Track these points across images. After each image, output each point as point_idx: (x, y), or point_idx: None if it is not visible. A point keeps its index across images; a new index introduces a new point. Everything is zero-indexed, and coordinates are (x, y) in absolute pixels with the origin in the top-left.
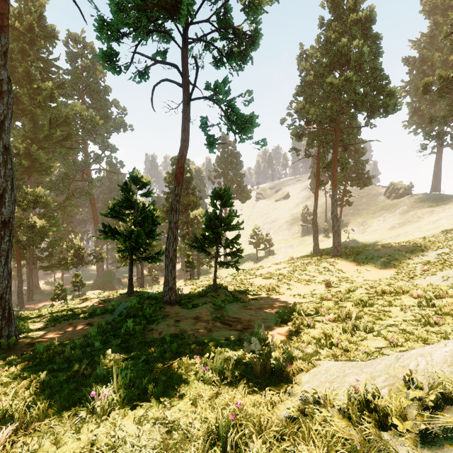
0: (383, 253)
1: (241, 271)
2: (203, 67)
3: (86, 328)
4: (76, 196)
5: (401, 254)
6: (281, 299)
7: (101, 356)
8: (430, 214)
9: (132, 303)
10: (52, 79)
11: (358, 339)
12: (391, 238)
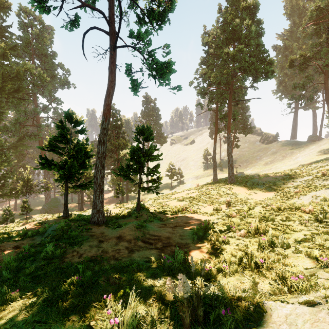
0: (265, 180)
1: (160, 196)
2: (128, 24)
3: (11, 251)
4: (27, 138)
5: (278, 181)
6: (193, 217)
7: None
8: (291, 154)
9: (60, 225)
10: (5, 42)
11: (279, 256)
12: (266, 171)
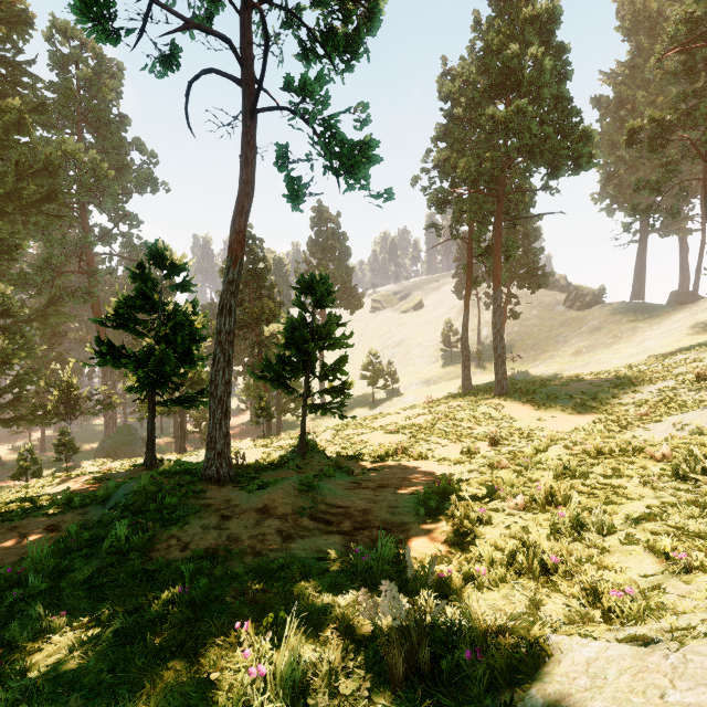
0: (574, 389)
1: (349, 422)
2: (282, 61)
3: (42, 536)
4: (67, 298)
5: (601, 390)
6: (418, 468)
7: (15, 623)
8: (632, 332)
9: (141, 483)
10: (22, 95)
11: (591, 551)
12: (577, 368)
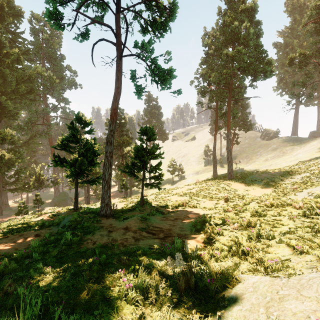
0: (264, 176)
1: (162, 191)
2: (133, 33)
3: (33, 238)
4: (38, 136)
5: (276, 177)
6: (192, 211)
7: (32, 270)
8: (291, 150)
9: (74, 217)
10: (19, 47)
11: (264, 246)
12: (266, 167)
